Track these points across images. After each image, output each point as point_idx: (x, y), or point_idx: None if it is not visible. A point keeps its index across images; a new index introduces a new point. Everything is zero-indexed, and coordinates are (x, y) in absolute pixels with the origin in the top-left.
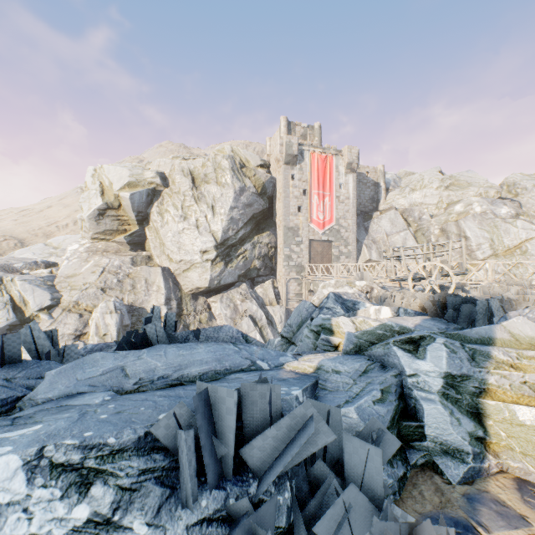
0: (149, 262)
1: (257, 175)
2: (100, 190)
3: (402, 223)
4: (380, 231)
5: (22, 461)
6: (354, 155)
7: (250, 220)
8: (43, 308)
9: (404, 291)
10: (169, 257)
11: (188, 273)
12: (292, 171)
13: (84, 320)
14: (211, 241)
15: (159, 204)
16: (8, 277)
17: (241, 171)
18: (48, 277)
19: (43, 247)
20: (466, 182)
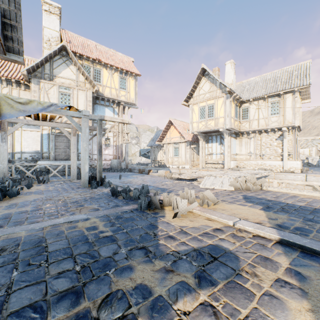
0: None
1: None
2: None
3: None
4: None
5: None
6: None
7: None
8: None
9: None
10: None
11: None
12: None
13: None
14: None
15: None
16: None
17: None
18: None
19: None
20: (130, 129)
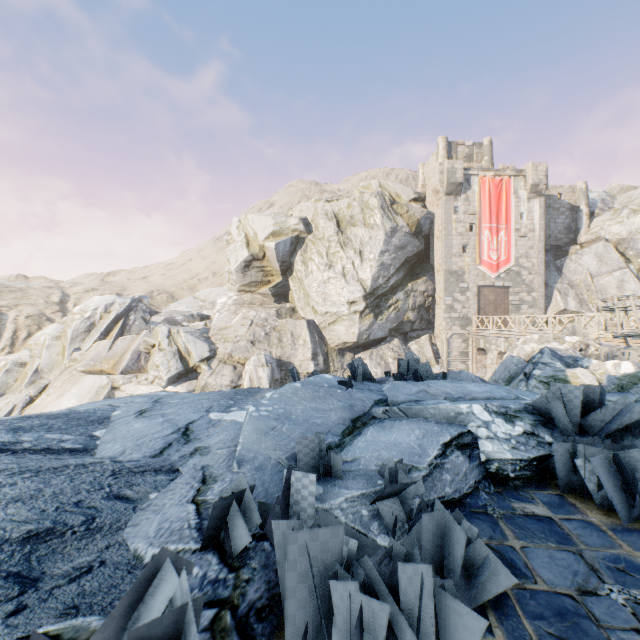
0: (293, 315)
1: (410, 211)
2: (246, 241)
3: (616, 259)
4: (581, 271)
5: (481, 407)
6: (542, 174)
7: (402, 265)
8: (203, 359)
9: (635, 349)
10: (313, 308)
11: (334, 327)
12: (456, 203)
13: (238, 372)
14: (360, 290)
15: (302, 252)
16: (174, 329)
17: (391, 209)
18: (203, 330)
19: (192, 300)
20: None
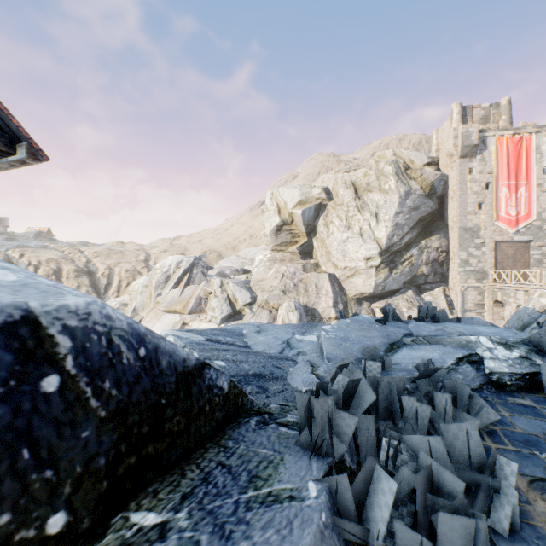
0: (316, 269)
1: (423, 175)
2: (277, 210)
3: None
4: None
5: (486, 339)
6: None
7: (416, 224)
8: (246, 304)
9: None
10: (334, 264)
11: (352, 279)
12: (470, 164)
13: (273, 315)
14: (375, 248)
15: (324, 217)
16: (225, 280)
17: (405, 174)
18: (245, 281)
19: (235, 257)
20: None
